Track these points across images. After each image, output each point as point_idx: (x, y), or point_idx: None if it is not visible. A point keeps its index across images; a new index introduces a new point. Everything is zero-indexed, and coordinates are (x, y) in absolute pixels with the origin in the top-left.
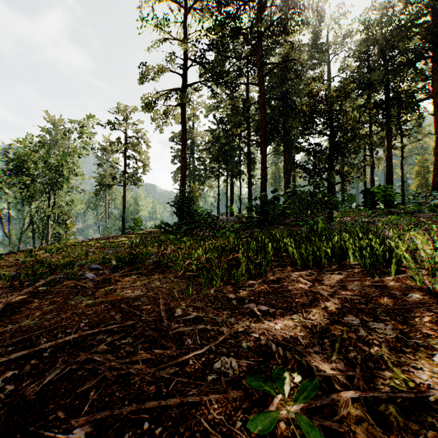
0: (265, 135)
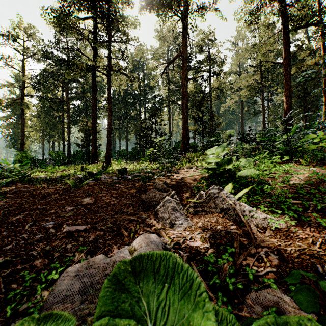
0: (69, 125)
